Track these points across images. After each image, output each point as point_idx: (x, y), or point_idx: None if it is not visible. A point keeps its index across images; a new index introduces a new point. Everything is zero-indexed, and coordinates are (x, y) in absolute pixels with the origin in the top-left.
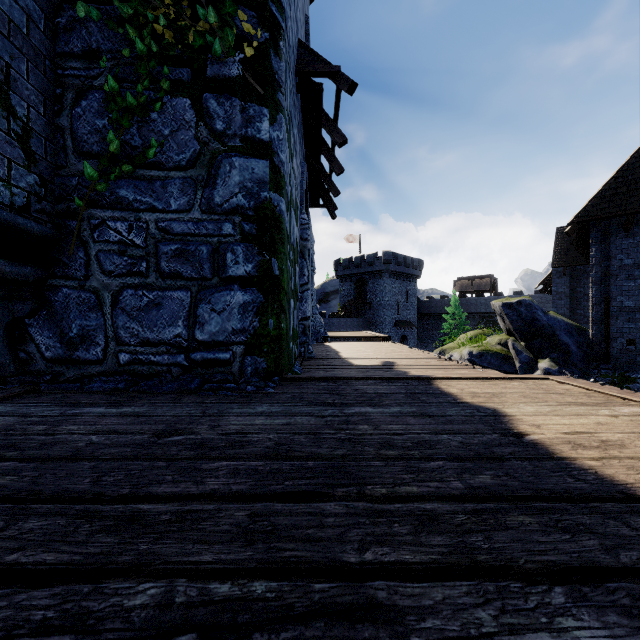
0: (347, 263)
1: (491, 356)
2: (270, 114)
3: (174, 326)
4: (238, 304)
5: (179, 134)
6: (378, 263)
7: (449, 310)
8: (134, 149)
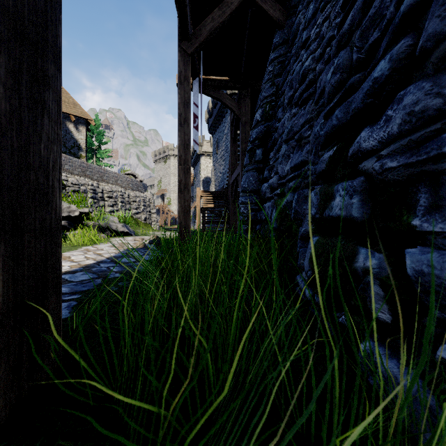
0: None
1: None
2: None
3: None
4: None
5: None
6: None
7: None
8: None
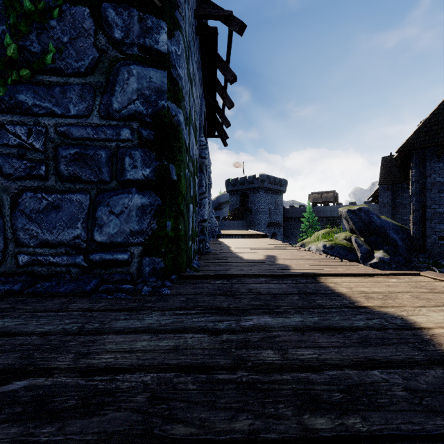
0: (234, 182)
1: (339, 248)
2: (168, 27)
3: (73, 228)
4: (136, 207)
5: (78, 41)
6: (256, 182)
7: (305, 215)
8: (33, 55)
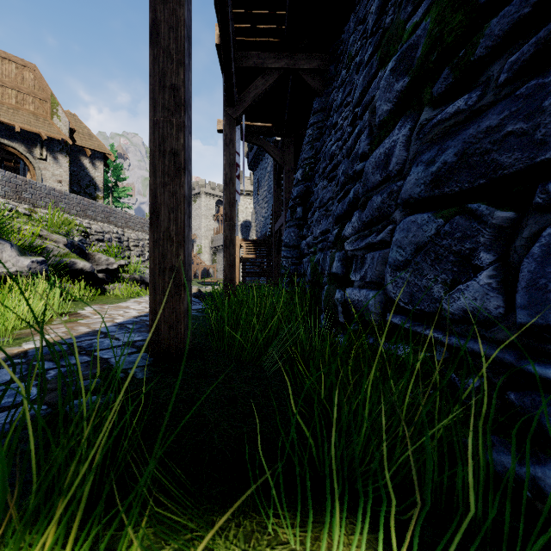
0: None
1: None
2: None
3: None
4: None
5: None
6: None
7: None
8: None
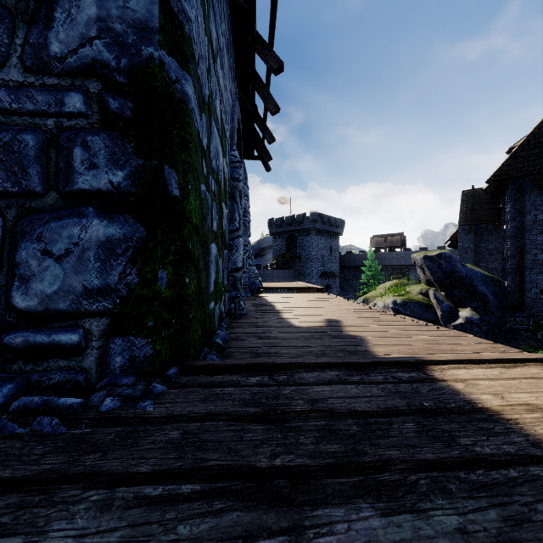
0: (279, 222)
1: (414, 305)
2: None
3: None
4: (95, 242)
5: None
6: (306, 222)
7: (367, 263)
8: None
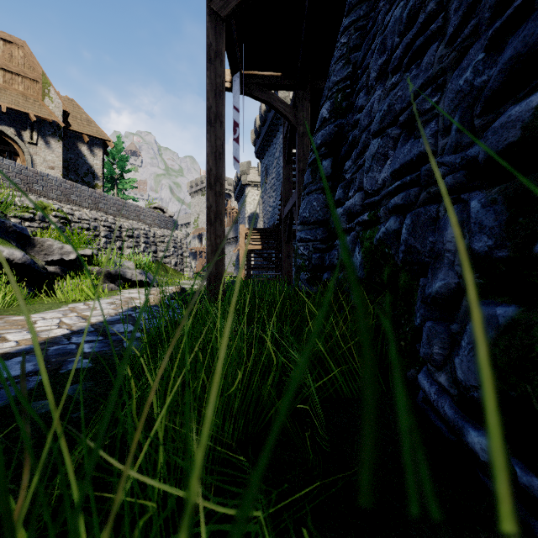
0: None
1: None
2: None
3: None
4: None
5: None
6: None
7: None
8: None
